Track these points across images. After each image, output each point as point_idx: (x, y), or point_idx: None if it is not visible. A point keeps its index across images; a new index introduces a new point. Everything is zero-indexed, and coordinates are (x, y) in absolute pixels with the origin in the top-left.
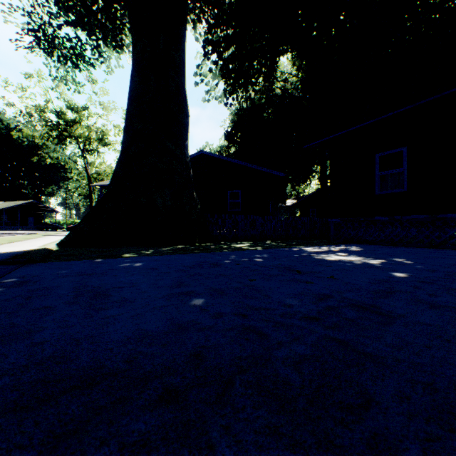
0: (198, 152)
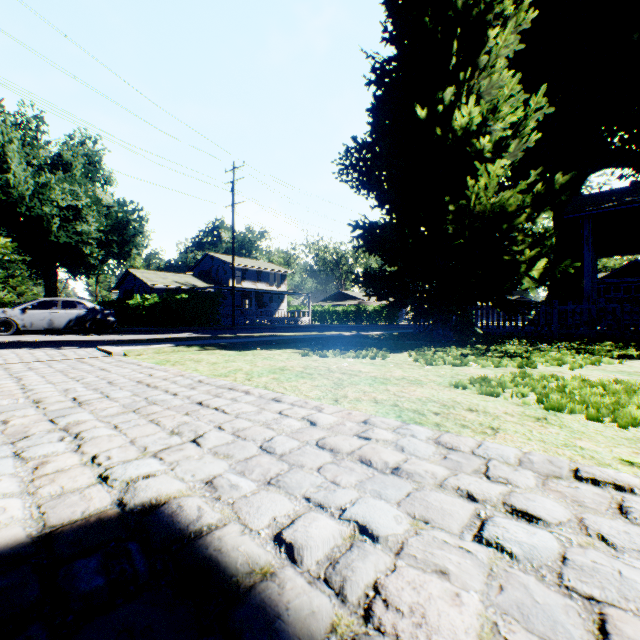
0: (632, 261)
